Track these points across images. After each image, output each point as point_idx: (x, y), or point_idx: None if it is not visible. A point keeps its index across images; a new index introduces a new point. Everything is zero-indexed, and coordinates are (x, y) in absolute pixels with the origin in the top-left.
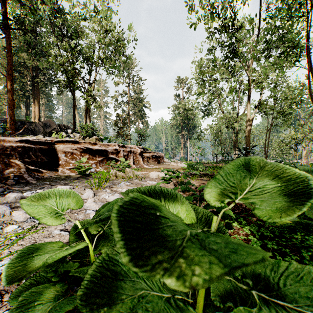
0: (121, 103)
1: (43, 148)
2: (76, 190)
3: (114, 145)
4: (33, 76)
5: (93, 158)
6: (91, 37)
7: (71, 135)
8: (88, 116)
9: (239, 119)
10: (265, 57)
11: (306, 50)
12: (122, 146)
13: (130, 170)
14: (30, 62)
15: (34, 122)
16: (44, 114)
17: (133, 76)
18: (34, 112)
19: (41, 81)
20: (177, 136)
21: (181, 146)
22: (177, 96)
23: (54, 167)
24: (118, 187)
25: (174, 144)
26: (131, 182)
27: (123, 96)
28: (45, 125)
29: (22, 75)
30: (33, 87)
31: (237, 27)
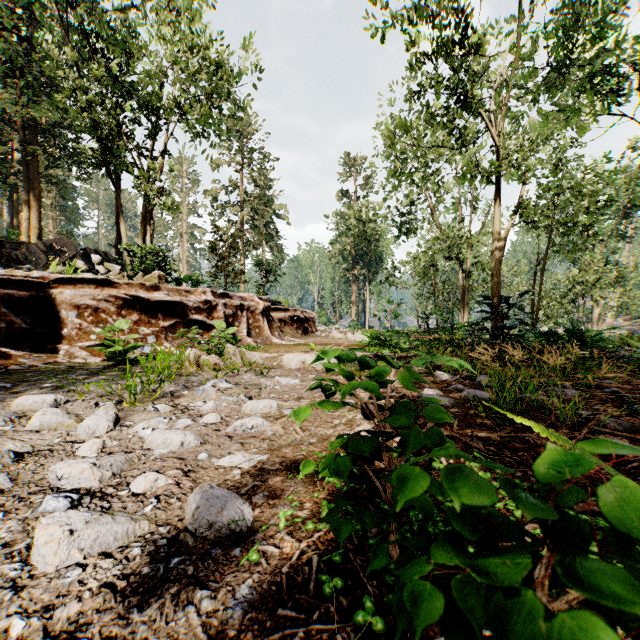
0: (225, 207)
1: (18, 297)
2: (72, 406)
3: (202, 291)
4: (25, 140)
5: (151, 321)
6: (154, 53)
7: (99, 267)
8: (148, 228)
9: (473, 242)
10: (549, 90)
11: (639, 74)
12: (223, 295)
13: (236, 349)
14: (17, 109)
15: (26, 243)
16: (56, 228)
17: (252, 149)
18: (29, 220)
19: (45, 152)
20: (344, 277)
21: (352, 299)
22: (344, 194)
23: (49, 342)
24: (195, 396)
25: (337, 293)
26: (236, 380)
27: (231, 192)
28: (52, 250)
29: (1, 139)
30: (25, 165)
31: (473, 43)
